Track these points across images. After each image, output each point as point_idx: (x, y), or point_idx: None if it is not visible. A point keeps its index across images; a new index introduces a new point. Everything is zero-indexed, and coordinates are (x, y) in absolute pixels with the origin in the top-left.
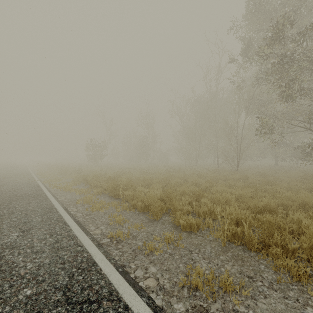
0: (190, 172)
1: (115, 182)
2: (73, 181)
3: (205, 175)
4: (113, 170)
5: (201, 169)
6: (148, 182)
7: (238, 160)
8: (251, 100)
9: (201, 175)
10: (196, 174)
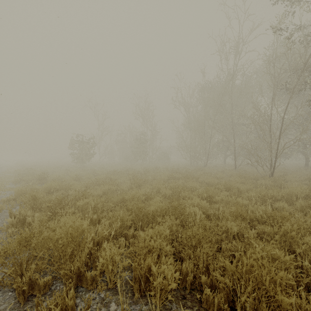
0: (208, 180)
1: (21, 241)
2: (7, 199)
3: (236, 186)
4: (96, 175)
5: (219, 173)
6: (139, 212)
7: (275, 160)
8: (307, 65)
9: (230, 186)
10: (222, 185)
